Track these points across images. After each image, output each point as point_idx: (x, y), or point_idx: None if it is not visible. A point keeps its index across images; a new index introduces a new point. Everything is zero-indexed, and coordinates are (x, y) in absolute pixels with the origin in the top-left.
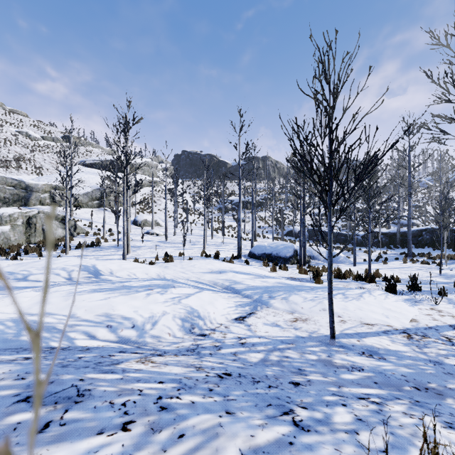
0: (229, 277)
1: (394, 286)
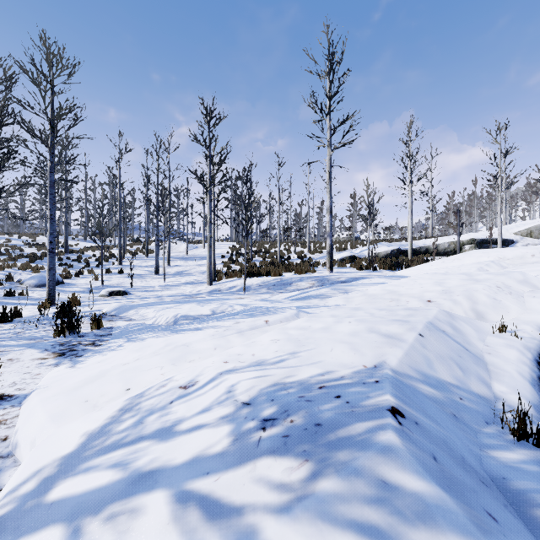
0: (266, 304)
1: (71, 307)
